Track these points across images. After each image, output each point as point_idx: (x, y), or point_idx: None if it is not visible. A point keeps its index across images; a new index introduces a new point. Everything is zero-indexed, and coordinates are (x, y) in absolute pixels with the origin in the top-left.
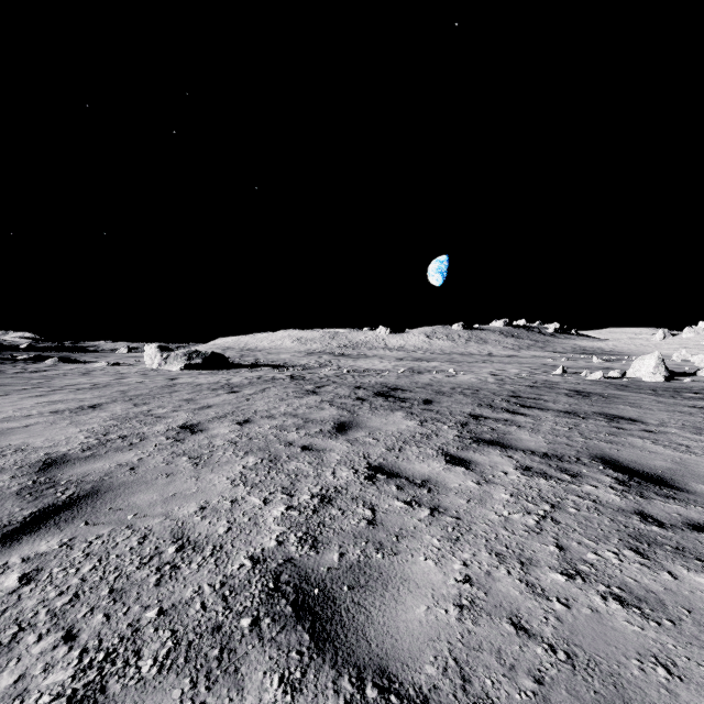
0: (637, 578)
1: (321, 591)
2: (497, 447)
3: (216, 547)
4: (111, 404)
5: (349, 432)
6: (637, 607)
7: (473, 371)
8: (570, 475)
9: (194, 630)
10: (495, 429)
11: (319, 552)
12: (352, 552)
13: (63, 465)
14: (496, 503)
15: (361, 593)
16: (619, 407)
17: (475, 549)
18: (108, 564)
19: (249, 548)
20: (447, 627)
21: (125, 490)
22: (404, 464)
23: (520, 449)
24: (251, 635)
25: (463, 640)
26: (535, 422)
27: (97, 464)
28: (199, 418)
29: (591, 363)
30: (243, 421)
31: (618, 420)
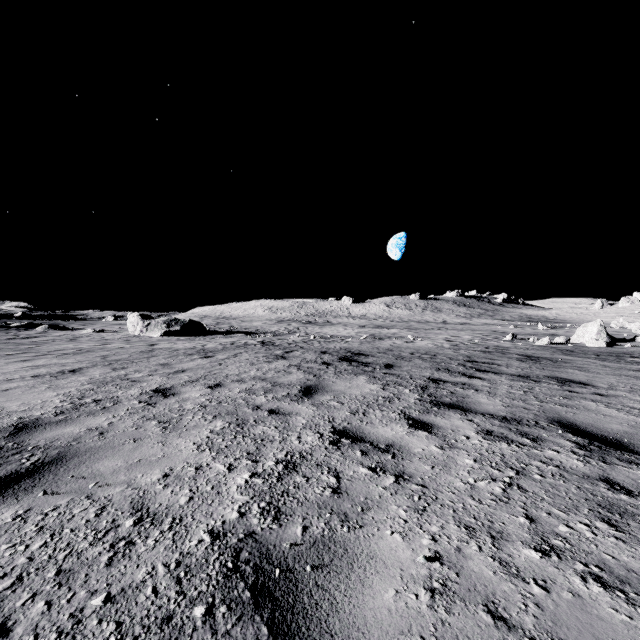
0: (615, 554)
1: (283, 571)
2: (457, 410)
3: (175, 519)
4: (91, 368)
5: (314, 396)
6: (621, 590)
7: (430, 337)
8: (531, 439)
9: (141, 622)
10: (454, 393)
11: (282, 525)
12: (316, 525)
13: (33, 430)
14: (461, 469)
15: (325, 574)
16: (569, 371)
17: (443, 521)
18: (60, 540)
19: (209, 520)
20: (418, 617)
21: (91, 455)
22: (368, 428)
23: (480, 412)
24: (204, 627)
25: (437, 634)
26: (491, 386)
27: (67, 429)
28: (173, 382)
29: (537, 330)
30: (214, 385)
31: (570, 384)
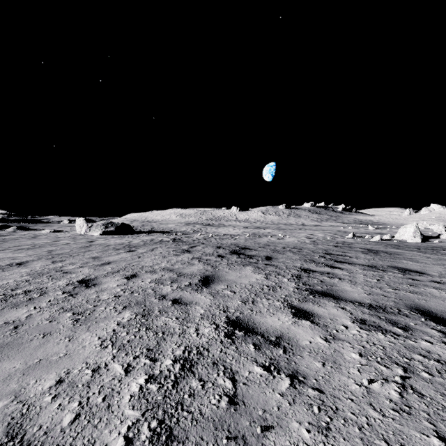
0: None
1: None
2: (330, 298)
3: None
4: (35, 261)
5: (211, 285)
6: None
7: (294, 235)
8: (401, 329)
9: None
10: (323, 281)
11: None
12: None
13: None
14: (350, 366)
15: None
16: (403, 262)
17: None
18: None
19: None
20: None
21: None
22: (258, 318)
23: (349, 300)
24: None
25: None
26: (350, 275)
27: None
28: (97, 273)
29: (368, 230)
30: (131, 276)
31: (409, 273)
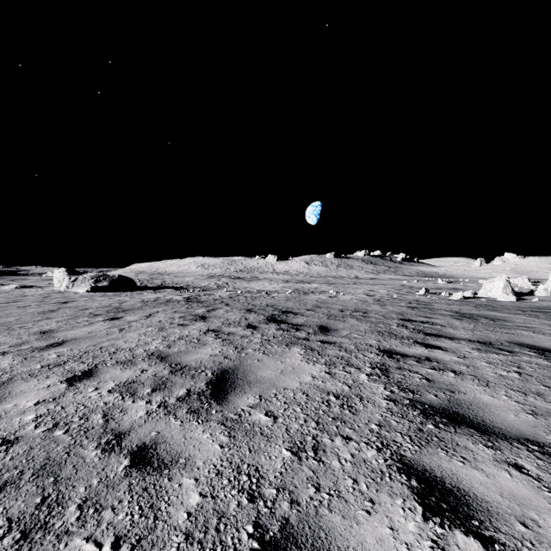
0: None
1: None
2: (470, 430)
3: None
4: None
5: (229, 397)
6: None
7: (349, 291)
8: None
9: None
10: (430, 379)
11: None
12: None
13: None
14: None
15: None
16: (524, 333)
17: None
18: None
19: None
20: None
21: None
22: (338, 528)
23: (511, 436)
24: None
25: None
26: (466, 363)
27: None
28: (21, 369)
29: (438, 284)
30: (81, 374)
31: None
